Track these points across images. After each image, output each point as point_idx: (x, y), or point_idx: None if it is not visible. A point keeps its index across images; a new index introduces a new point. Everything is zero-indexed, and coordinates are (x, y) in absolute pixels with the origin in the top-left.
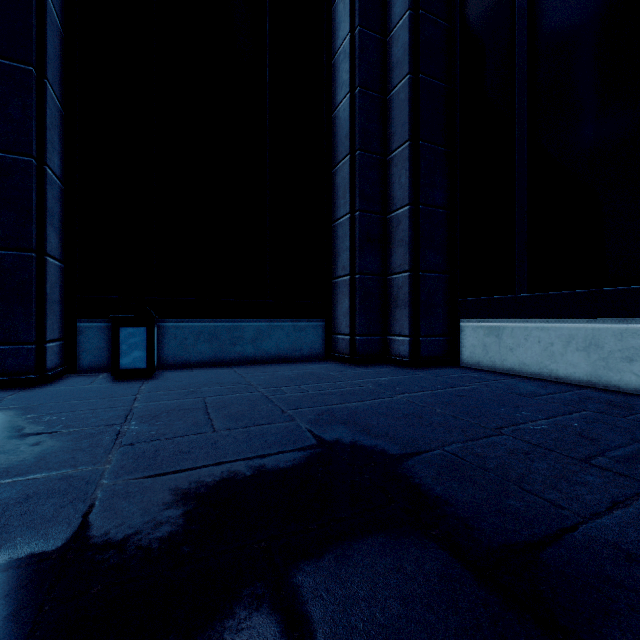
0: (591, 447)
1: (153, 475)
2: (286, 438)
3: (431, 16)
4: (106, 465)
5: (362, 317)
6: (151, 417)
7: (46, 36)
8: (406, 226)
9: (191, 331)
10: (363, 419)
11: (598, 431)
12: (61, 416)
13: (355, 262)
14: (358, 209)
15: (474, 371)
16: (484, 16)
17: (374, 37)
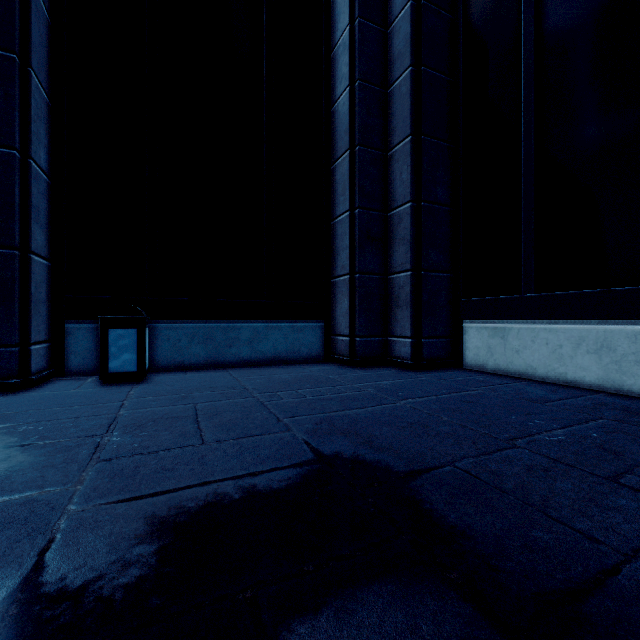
0: (616, 462)
1: (129, 498)
2: (281, 452)
3: (433, 6)
4: (77, 486)
5: (362, 318)
6: (136, 427)
7: (30, 23)
8: (408, 224)
9: (185, 332)
10: (365, 429)
11: (620, 443)
12: (39, 425)
13: (355, 261)
14: (358, 206)
15: (478, 374)
16: (489, 6)
17: (374, 29)
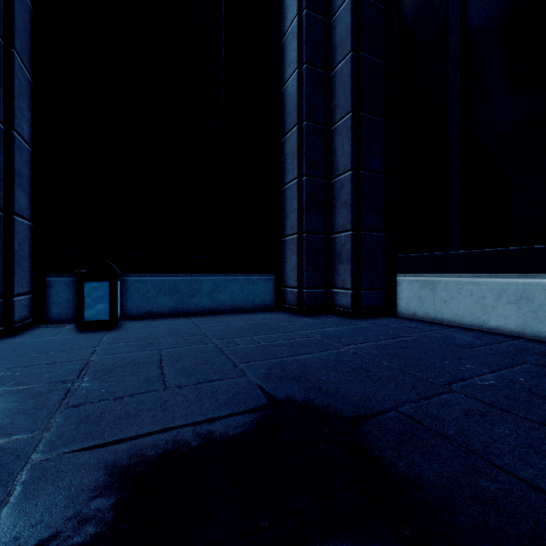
0: None
1: (92, 446)
2: (237, 397)
3: None
4: (44, 433)
5: (309, 272)
6: (105, 372)
7: (14, 9)
8: (348, 189)
9: (153, 285)
10: (313, 374)
11: None
12: (16, 371)
13: (302, 222)
14: (305, 174)
15: (411, 321)
16: None
17: (319, 19)
